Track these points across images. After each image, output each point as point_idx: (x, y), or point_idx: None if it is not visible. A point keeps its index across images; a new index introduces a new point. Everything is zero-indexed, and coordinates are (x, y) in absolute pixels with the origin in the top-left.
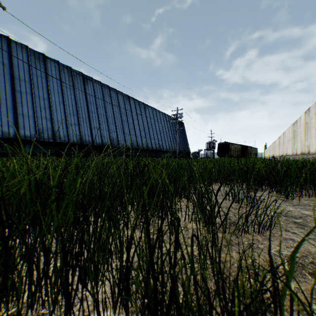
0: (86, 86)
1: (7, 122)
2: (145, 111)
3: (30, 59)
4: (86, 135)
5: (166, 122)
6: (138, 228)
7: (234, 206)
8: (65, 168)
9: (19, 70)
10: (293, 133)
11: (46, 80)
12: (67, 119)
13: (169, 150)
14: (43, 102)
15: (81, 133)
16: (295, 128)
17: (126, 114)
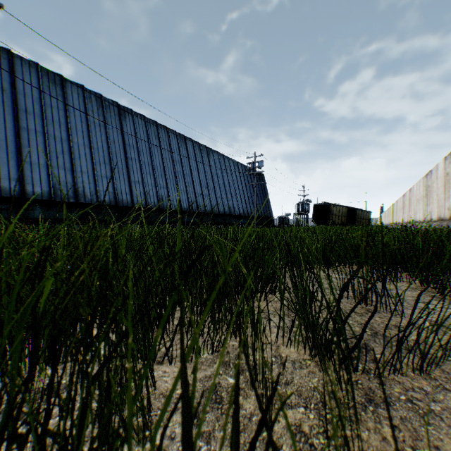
0: (123, 121)
1: (7, 174)
2: (208, 158)
3: (41, 83)
4: (122, 192)
5: (239, 174)
6: (190, 358)
7: (356, 309)
8: (45, 249)
9: (25, 98)
10: (425, 189)
11: (65, 113)
12: (95, 169)
13: (242, 215)
14: (60, 145)
15: (116, 190)
16: (428, 182)
17: (181, 162)
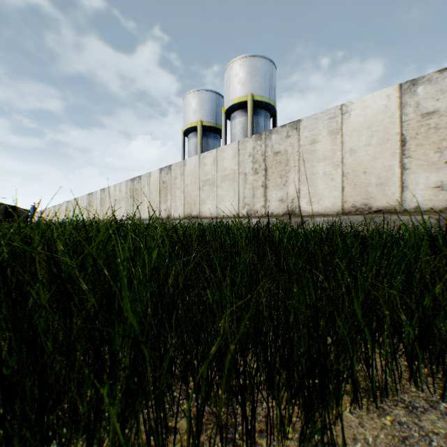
0: None
1: None
2: None
3: None
4: None
5: None
6: None
7: None
8: None
9: None
10: (89, 202)
11: None
12: None
13: None
14: None
15: None
16: (91, 199)
17: None
